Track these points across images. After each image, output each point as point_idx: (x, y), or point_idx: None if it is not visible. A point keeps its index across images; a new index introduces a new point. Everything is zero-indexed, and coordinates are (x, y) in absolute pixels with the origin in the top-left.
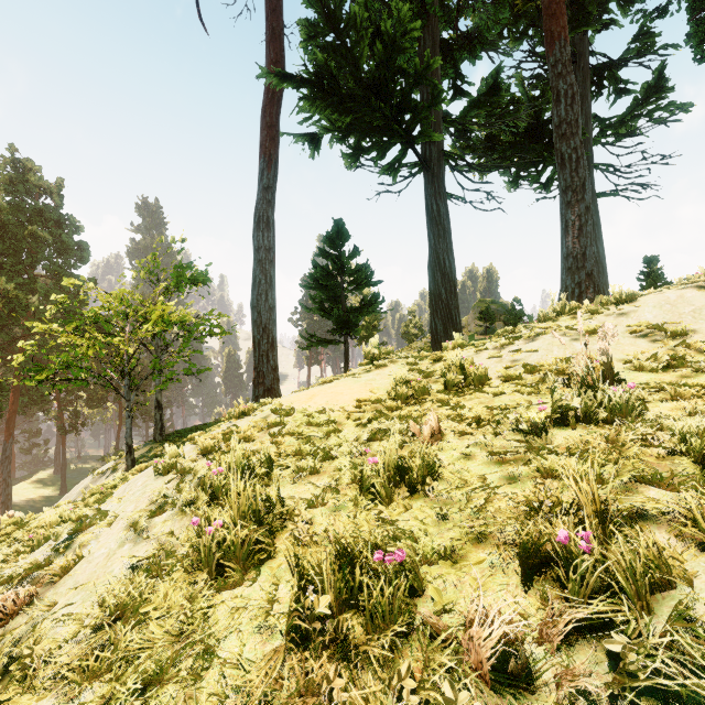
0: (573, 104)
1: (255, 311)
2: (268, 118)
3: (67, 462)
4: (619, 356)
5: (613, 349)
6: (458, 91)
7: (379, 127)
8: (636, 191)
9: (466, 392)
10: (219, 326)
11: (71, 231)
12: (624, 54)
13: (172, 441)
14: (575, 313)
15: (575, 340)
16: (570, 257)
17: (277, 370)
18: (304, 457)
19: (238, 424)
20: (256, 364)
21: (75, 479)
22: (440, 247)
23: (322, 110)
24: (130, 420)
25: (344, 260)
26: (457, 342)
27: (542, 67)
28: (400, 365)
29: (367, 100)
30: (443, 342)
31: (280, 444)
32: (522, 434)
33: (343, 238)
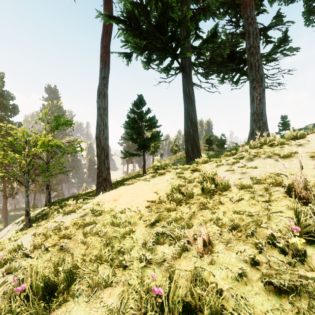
0: (256, 38)
1: (97, 139)
2: (104, 42)
3: (9, 211)
4: (311, 173)
5: (305, 168)
6: (197, 36)
7: (160, 48)
8: (275, 86)
9: (217, 196)
10: (80, 147)
11: (8, 99)
12: (270, 24)
13: (55, 205)
14: (272, 144)
15: (279, 161)
16: (255, 114)
17: (109, 169)
18: (103, 260)
19: (66, 219)
20: (98, 166)
21: (12, 220)
22: (189, 109)
23: (130, 36)
24: (28, 197)
25: (143, 115)
26: (204, 159)
27: (234, 28)
28: (173, 173)
29: (154, 33)
30: (191, 155)
31: (87, 245)
32: (279, 249)
33: (142, 104)
